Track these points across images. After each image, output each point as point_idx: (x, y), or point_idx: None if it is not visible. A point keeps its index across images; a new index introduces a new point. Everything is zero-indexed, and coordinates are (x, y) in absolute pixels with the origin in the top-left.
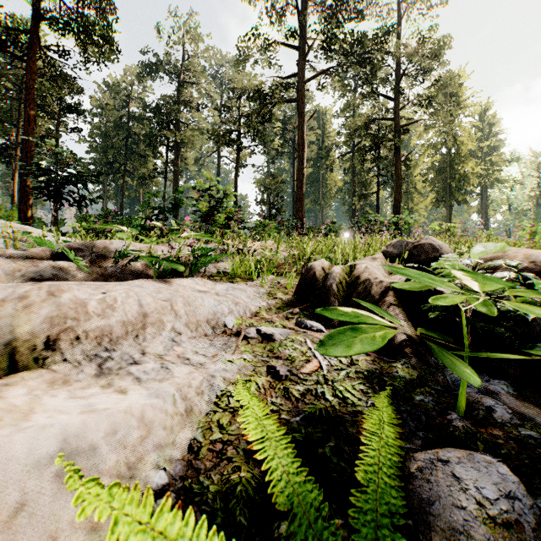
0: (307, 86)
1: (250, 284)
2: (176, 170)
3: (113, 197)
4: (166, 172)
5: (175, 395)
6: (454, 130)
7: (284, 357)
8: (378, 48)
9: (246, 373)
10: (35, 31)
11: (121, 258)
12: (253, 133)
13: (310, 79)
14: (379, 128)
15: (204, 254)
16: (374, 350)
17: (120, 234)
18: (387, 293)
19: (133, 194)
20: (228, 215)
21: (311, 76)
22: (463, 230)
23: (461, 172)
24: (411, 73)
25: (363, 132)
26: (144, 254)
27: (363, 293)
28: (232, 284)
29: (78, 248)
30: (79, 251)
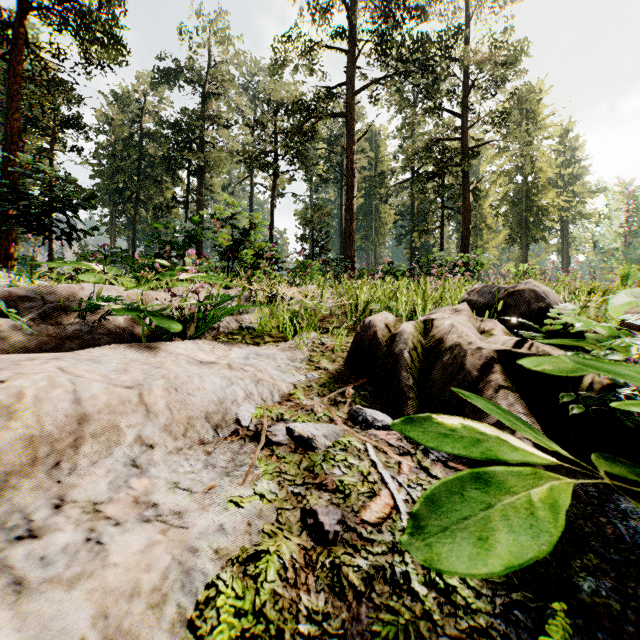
0: (357, 100)
1: (283, 346)
2: (199, 199)
3: (123, 231)
4: (188, 202)
5: (86, 637)
6: (532, 154)
7: (331, 485)
8: (442, 54)
9: (262, 528)
10: (20, 23)
11: (89, 310)
12: (292, 155)
13: (361, 90)
14: (443, 150)
15: (219, 304)
16: (545, 546)
17: (86, 275)
18: (492, 368)
19: (147, 229)
20: (257, 251)
21: (362, 87)
22: (541, 273)
23: (539, 204)
24: (481, 86)
25: (425, 155)
26: (118, 305)
27: (450, 366)
28: (257, 347)
29: (25, 295)
30: (25, 300)
